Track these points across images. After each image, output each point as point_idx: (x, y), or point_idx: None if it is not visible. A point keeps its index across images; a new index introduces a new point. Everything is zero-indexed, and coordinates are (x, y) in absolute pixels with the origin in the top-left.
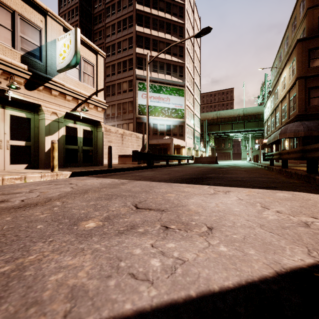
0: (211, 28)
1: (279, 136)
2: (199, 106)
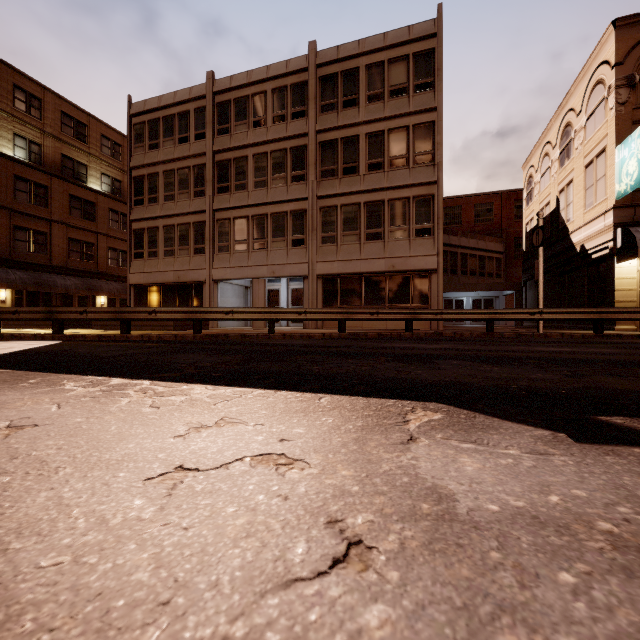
0: None
1: None
2: None
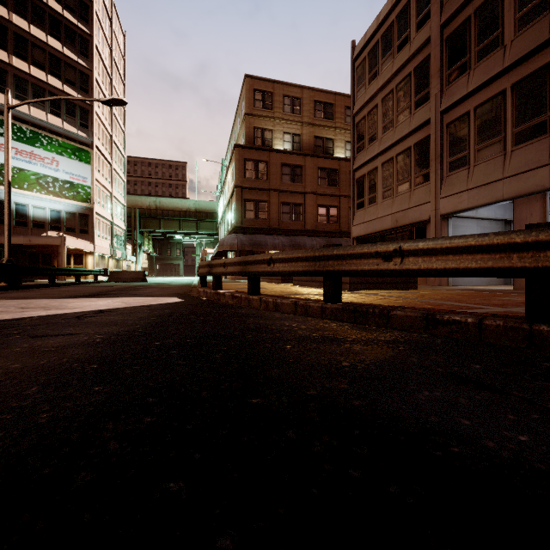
0: (126, 102)
1: (219, 248)
2: (124, 183)
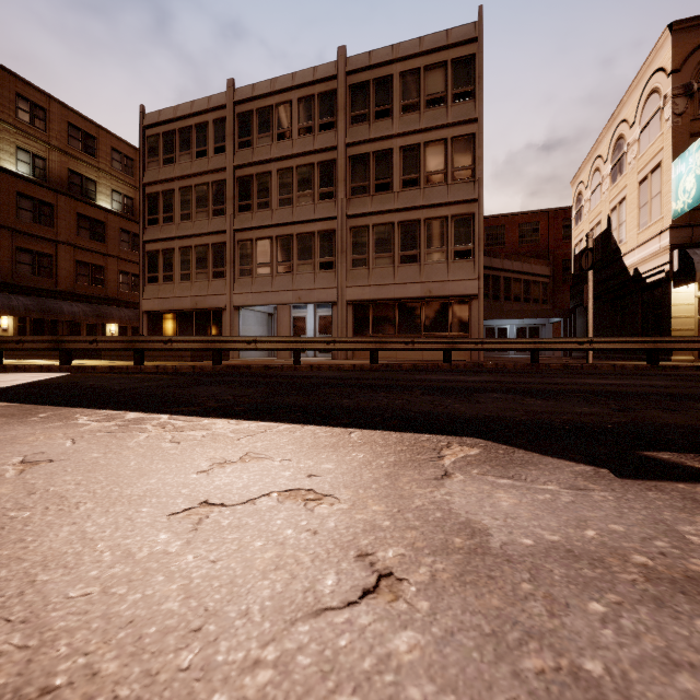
0: None
1: None
2: None
